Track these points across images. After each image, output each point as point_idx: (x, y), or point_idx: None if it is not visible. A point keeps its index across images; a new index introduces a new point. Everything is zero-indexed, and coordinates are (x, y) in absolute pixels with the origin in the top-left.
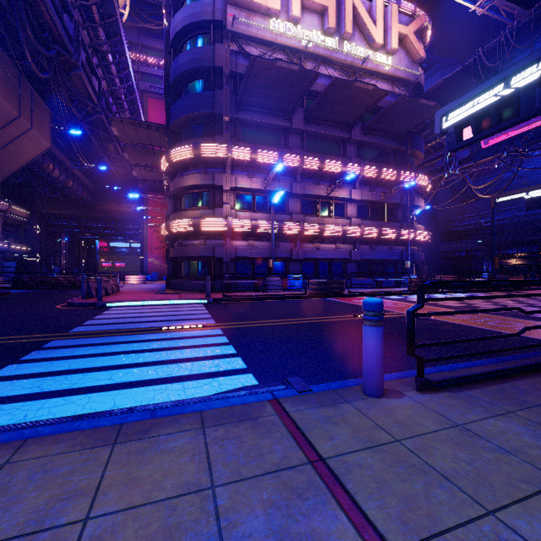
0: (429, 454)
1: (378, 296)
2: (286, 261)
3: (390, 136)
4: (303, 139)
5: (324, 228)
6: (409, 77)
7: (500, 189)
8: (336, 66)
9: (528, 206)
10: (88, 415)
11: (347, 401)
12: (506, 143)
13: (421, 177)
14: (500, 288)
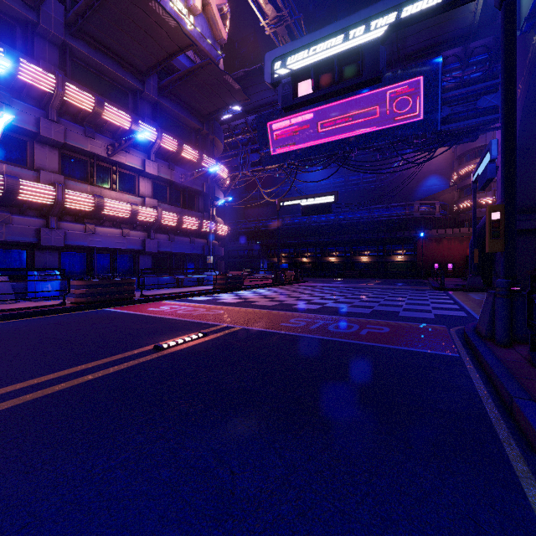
0: None
1: (181, 298)
2: (29, 249)
3: (192, 111)
4: (64, 57)
5: (102, 202)
6: (212, 53)
7: (282, 196)
8: None
9: (303, 212)
10: None
11: None
12: (287, 155)
13: (222, 167)
14: (284, 282)
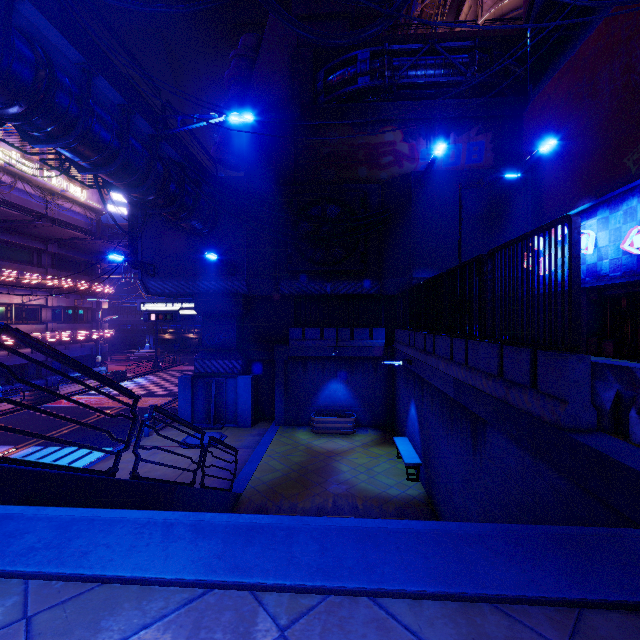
0: (163, 439)
1: (85, 393)
2: None
3: (84, 252)
4: None
5: None
6: (100, 209)
7: None
8: (33, 184)
9: None
10: (92, 462)
11: (143, 439)
12: None
13: (108, 287)
14: (161, 368)
